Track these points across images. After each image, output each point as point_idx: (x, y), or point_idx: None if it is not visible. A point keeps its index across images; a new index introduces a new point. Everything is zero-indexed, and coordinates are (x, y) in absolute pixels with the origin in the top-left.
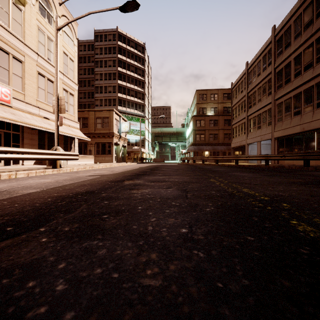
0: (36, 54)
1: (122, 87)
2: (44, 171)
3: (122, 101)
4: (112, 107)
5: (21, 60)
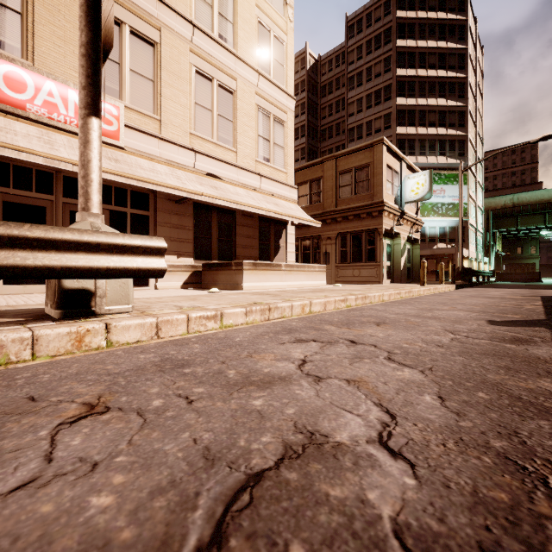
0: (189, 25)
1: (405, 112)
2: None
3: (405, 143)
4: None
5: (152, 39)
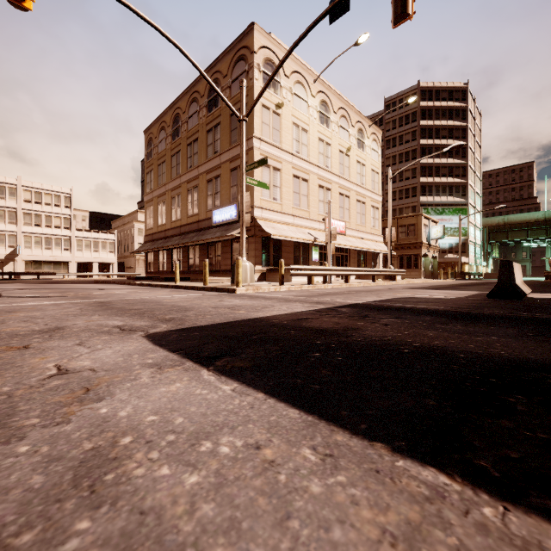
0: (356, 185)
1: (426, 167)
2: (391, 283)
3: (426, 188)
4: (411, 200)
5: (348, 195)
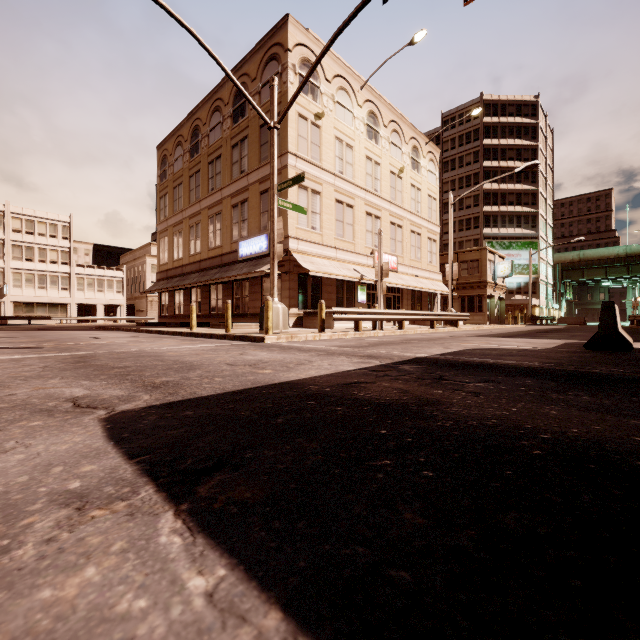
0: (410, 213)
1: (490, 194)
2: (453, 329)
3: (490, 218)
4: (473, 232)
5: (401, 225)
